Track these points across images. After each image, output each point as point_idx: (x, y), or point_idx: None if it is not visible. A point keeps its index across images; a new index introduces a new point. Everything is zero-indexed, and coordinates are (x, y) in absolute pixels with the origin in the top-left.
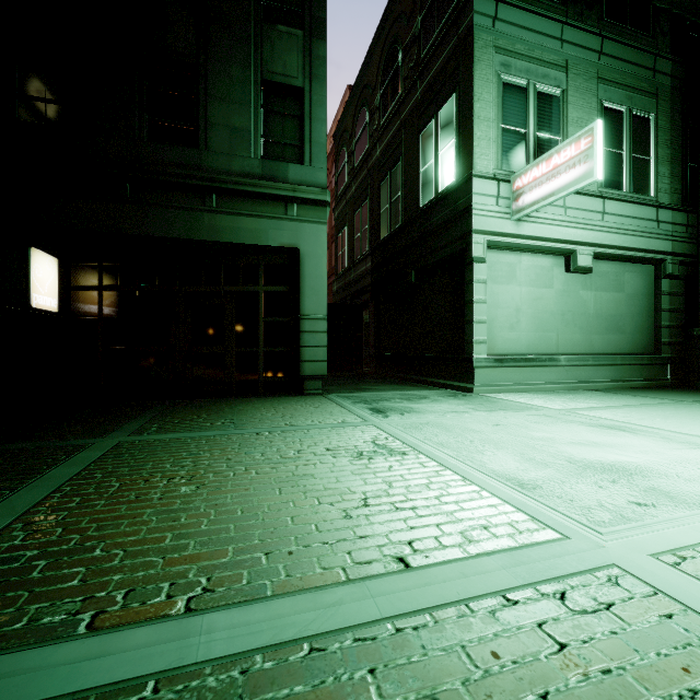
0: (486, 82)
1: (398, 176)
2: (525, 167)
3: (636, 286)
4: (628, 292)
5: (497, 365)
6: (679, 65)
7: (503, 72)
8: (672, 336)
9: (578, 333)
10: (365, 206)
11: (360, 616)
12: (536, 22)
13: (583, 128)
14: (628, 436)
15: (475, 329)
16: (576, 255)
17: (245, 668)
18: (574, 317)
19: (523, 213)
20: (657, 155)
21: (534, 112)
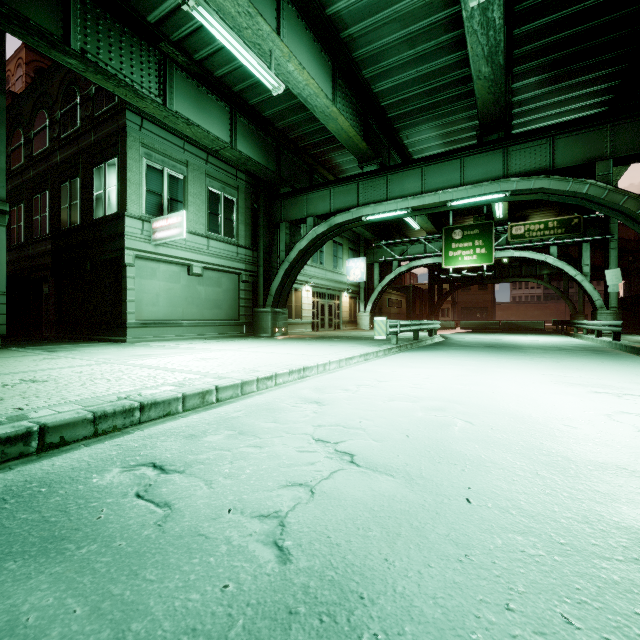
0: (135, 162)
1: (77, 188)
2: (158, 218)
3: (228, 285)
4: (224, 288)
5: (143, 326)
6: (249, 177)
7: (147, 159)
8: (246, 311)
9: (195, 308)
10: (46, 195)
11: (34, 371)
12: (168, 136)
13: (180, 211)
14: (172, 349)
15: (128, 305)
16: (193, 267)
17: (4, 375)
18: (193, 300)
19: (157, 243)
20: (239, 220)
21: (167, 185)
